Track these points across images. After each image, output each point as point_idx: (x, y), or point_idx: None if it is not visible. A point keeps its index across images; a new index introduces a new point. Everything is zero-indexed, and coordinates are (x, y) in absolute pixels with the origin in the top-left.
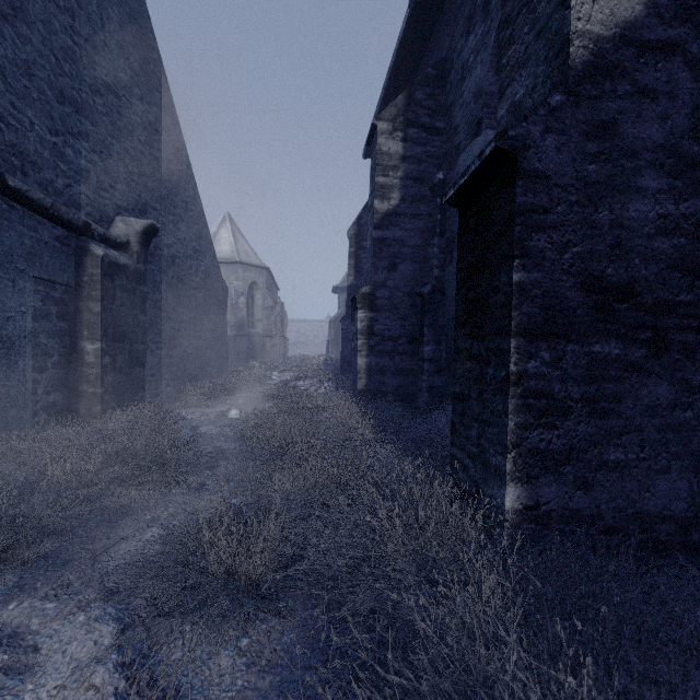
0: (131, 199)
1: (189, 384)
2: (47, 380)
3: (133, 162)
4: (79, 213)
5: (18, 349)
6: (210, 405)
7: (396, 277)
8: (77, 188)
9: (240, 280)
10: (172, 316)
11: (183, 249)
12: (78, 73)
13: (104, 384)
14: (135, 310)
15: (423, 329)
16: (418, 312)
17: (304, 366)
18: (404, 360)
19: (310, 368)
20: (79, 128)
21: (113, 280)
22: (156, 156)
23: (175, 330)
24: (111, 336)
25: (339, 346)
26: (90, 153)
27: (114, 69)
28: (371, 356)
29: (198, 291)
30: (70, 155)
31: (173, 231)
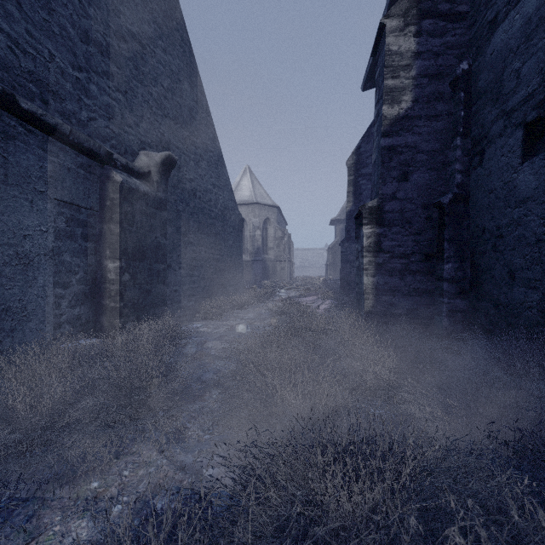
0: (155, 137)
1: (209, 299)
2: (72, 294)
3: (157, 105)
4: (104, 145)
5: (36, 266)
6: (224, 318)
7: (408, 187)
8: (101, 122)
9: (256, 217)
10: (193, 241)
11: (203, 184)
12: (102, 19)
13: (123, 299)
14: (155, 233)
15: (442, 244)
16: (435, 225)
17: (307, 285)
18: (417, 279)
19: (311, 286)
20: (103, 68)
21: (132, 205)
22: (179, 102)
23: (196, 253)
24: (130, 255)
25: (336, 268)
26: (114, 92)
27: (138, 20)
28: (378, 274)
29: (217, 220)
30: (94, 92)
31: (194, 168)
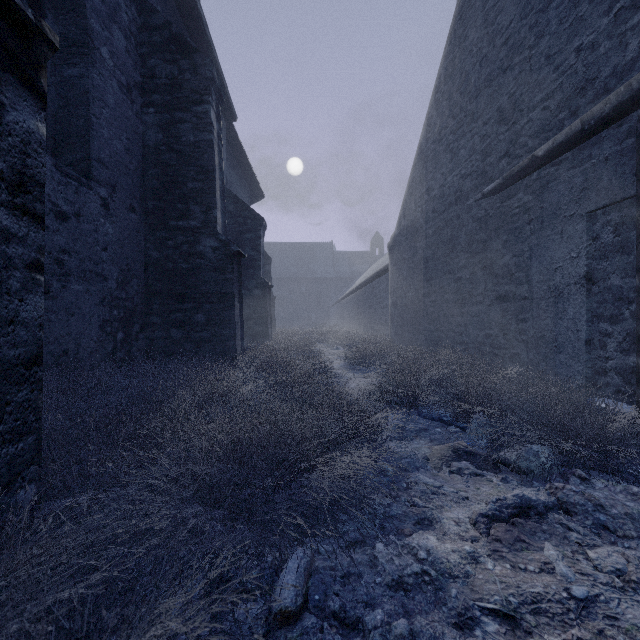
0: None
1: None
2: (624, 333)
3: None
4: None
5: (567, 297)
6: None
7: None
8: None
9: None
10: None
11: None
12: None
13: None
14: None
15: None
16: None
17: None
18: None
19: None
20: None
21: None
22: None
23: None
24: None
25: None
26: None
27: None
28: None
29: None
30: None
31: None
